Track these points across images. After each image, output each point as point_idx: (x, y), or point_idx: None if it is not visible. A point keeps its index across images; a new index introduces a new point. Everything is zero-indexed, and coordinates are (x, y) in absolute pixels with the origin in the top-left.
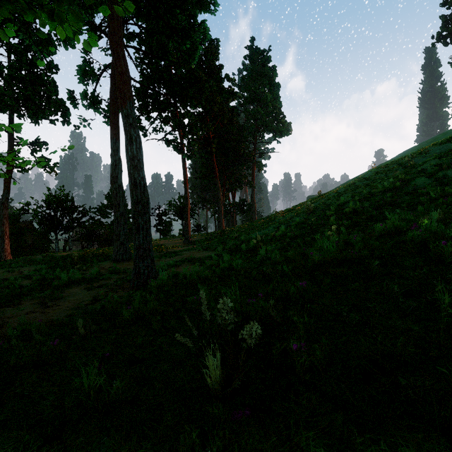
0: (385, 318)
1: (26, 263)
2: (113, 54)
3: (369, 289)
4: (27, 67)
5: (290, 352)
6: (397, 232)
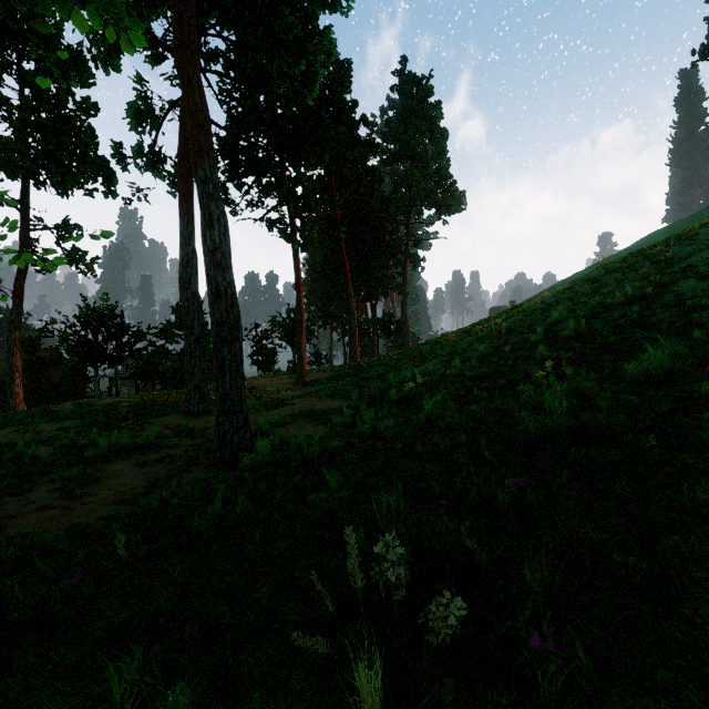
0: (704, 571)
1: (47, 418)
2: (181, 79)
3: (648, 495)
4: (49, 106)
5: (523, 647)
6: (668, 376)
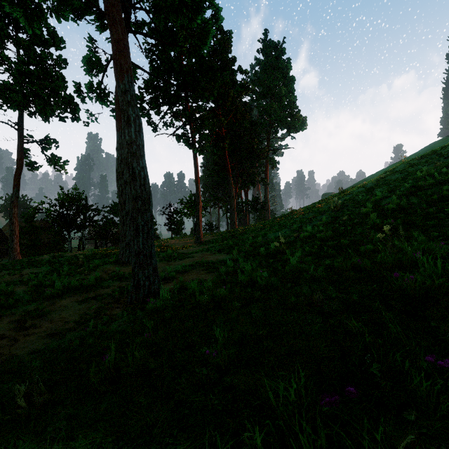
0: None
1: (30, 265)
2: (108, 18)
3: None
4: (34, 61)
5: None
6: None
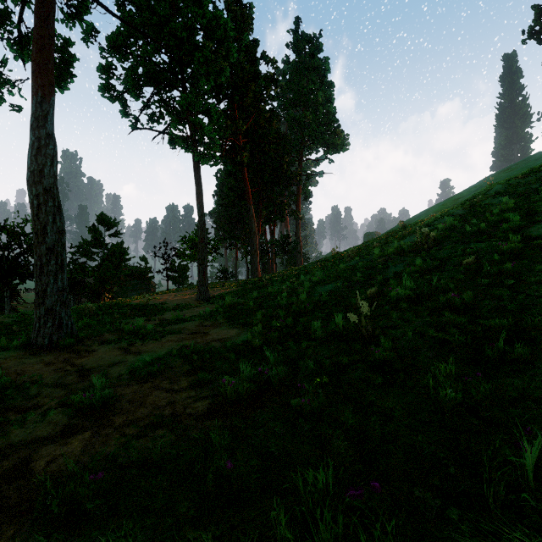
0: None
1: None
2: None
3: None
4: None
5: None
6: None
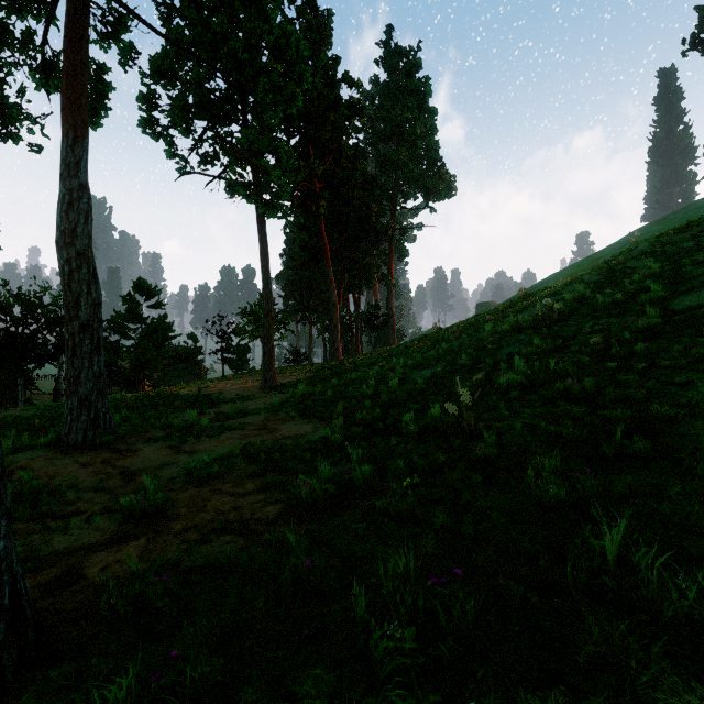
0: None
1: None
2: None
3: None
4: None
5: None
6: None
